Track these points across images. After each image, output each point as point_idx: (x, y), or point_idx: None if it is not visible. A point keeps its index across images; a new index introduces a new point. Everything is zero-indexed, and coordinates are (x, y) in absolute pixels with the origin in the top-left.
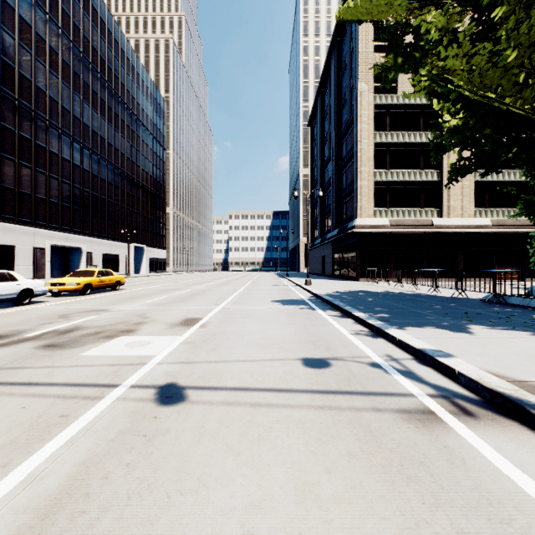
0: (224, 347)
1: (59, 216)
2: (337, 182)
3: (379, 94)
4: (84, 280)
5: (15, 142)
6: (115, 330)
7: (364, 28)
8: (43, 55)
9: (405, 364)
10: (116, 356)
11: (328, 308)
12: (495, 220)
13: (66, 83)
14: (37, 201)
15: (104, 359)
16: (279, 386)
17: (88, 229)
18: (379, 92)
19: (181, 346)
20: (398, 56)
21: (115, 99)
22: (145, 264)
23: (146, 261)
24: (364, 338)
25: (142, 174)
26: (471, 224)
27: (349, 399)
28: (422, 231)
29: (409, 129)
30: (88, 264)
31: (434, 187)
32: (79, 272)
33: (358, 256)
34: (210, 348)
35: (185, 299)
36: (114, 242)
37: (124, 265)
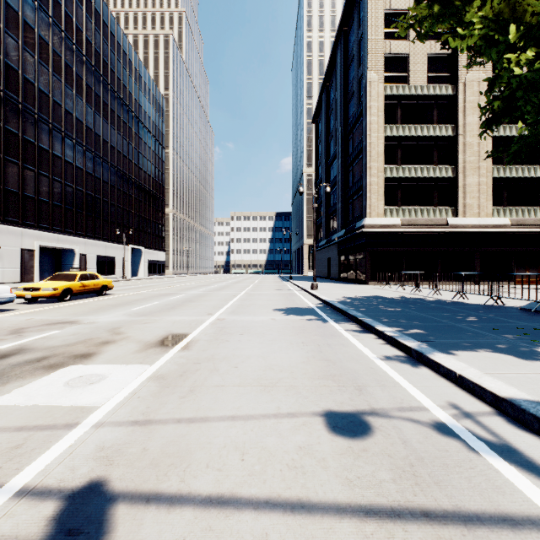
0: (207, 387)
1: (50, 215)
2: (343, 180)
3: (390, 84)
4: (63, 284)
5: (0, 136)
6: (68, 354)
7: (374, 13)
8: (31, 45)
9: (492, 428)
10: (39, 407)
11: (343, 318)
12: (514, 219)
13: (57, 75)
14: (25, 199)
15: (16, 415)
16: (292, 492)
17: (81, 230)
18: (390, 82)
19: (146, 385)
20: (434, 5)
21: (111, 94)
22: (142, 267)
23: (144, 263)
24: (403, 370)
25: (140, 173)
26: (488, 223)
27: (436, 539)
28: (436, 231)
29: (421, 122)
30: (81, 267)
31: (448, 184)
32: (59, 275)
33: (367, 258)
34: (186, 388)
35: (175, 307)
36: (110, 243)
37: (120, 267)
